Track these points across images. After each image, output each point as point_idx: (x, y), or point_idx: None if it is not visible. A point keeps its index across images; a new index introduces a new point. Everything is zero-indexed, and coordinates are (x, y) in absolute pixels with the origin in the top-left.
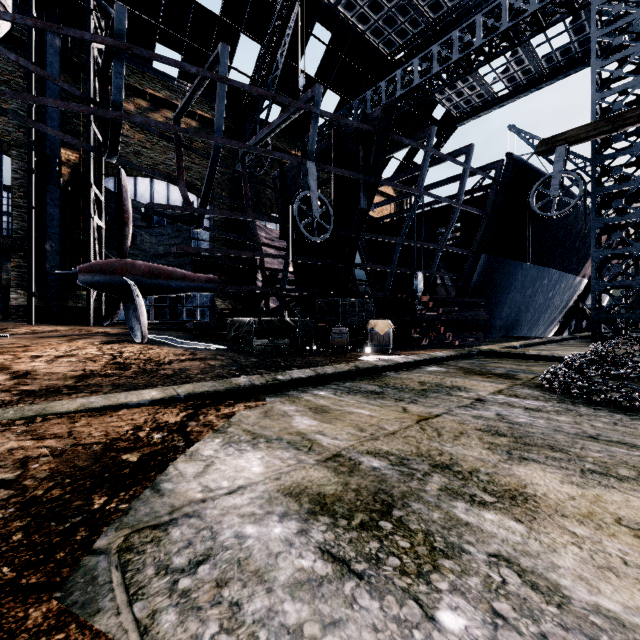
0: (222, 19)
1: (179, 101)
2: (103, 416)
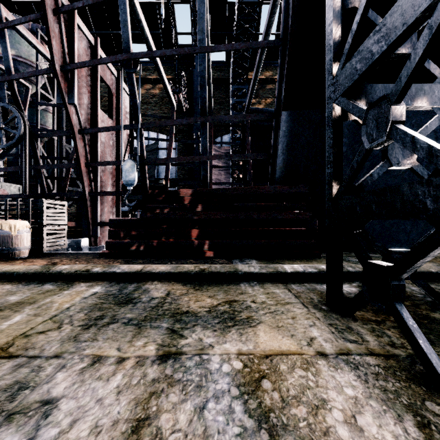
0: (158, 2)
1: (152, 75)
2: None
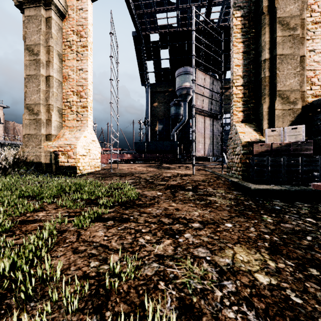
0: None
1: None
2: (224, 169)
